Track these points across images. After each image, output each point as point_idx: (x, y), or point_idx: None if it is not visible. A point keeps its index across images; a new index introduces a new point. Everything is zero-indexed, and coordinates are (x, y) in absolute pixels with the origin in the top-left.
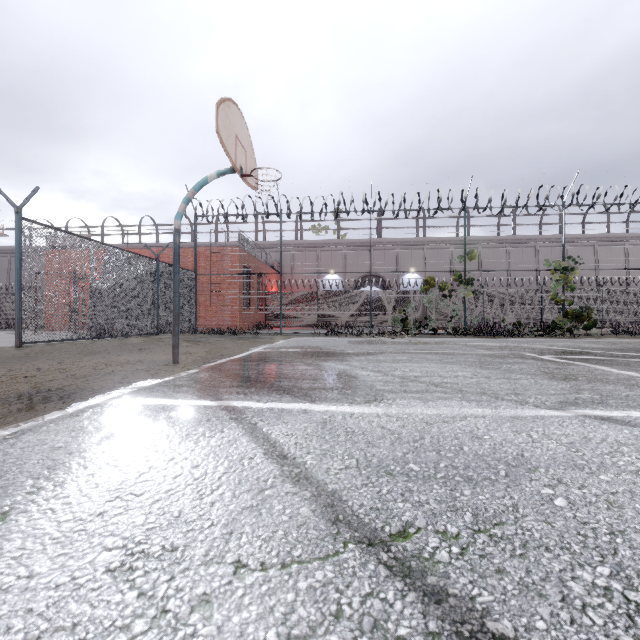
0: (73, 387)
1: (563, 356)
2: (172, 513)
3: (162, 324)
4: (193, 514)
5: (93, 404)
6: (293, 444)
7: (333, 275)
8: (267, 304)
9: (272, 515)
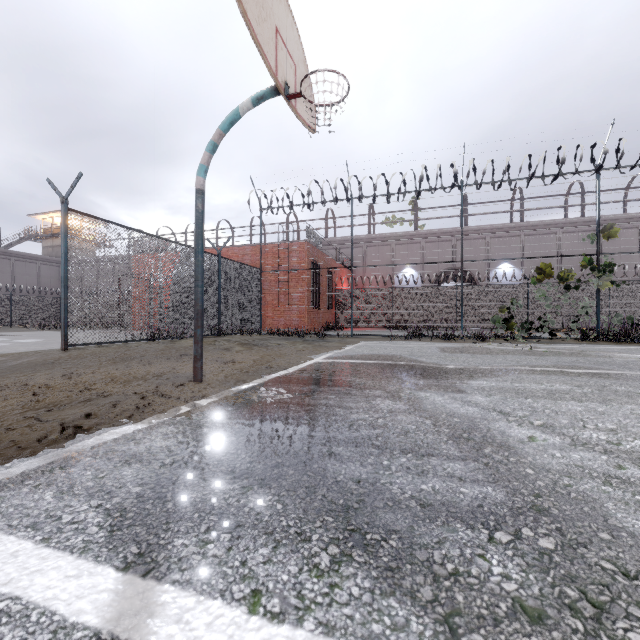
0: None
1: None
2: None
3: (223, 324)
4: None
5: None
6: None
7: (409, 270)
8: (337, 303)
9: None
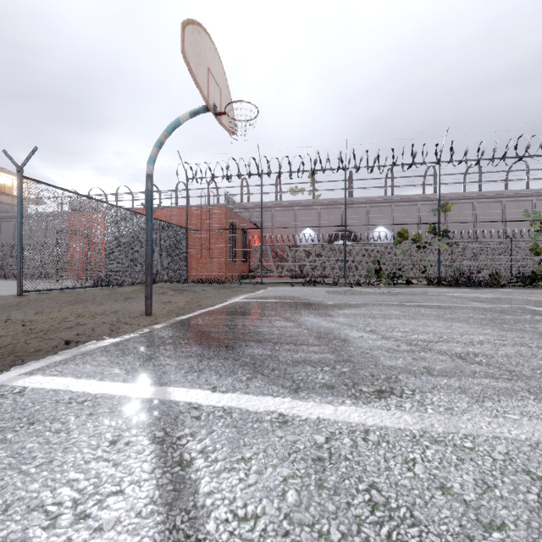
0: (8, 349)
1: None
2: None
3: (156, 274)
4: None
5: None
6: None
7: (308, 231)
8: (250, 257)
9: None
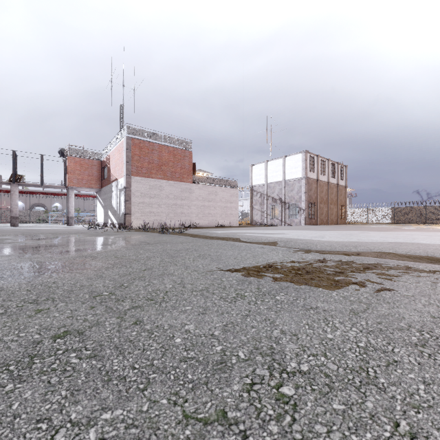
0: None
1: None
2: None
3: None
4: None
5: None
6: None
7: (20, 202)
8: None
9: None
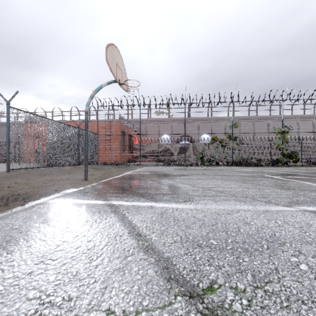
0: (31, 193)
1: (285, 176)
2: (72, 273)
3: (81, 160)
4: (84, 274)
5: (39, 202)
6: (145, 227)
7: (166, 135)
8: (133, 150)
9: (131, 274)
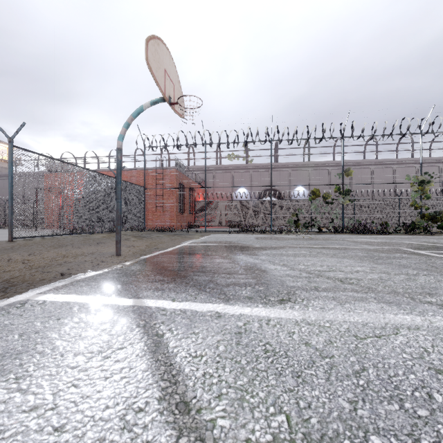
0: (19, 279)
1: (438, 251)
2: None
3: None
4: None
5: (17, 300)
6: (201, 376)
7: (243, 189)
8: (196, 210)
9: None
